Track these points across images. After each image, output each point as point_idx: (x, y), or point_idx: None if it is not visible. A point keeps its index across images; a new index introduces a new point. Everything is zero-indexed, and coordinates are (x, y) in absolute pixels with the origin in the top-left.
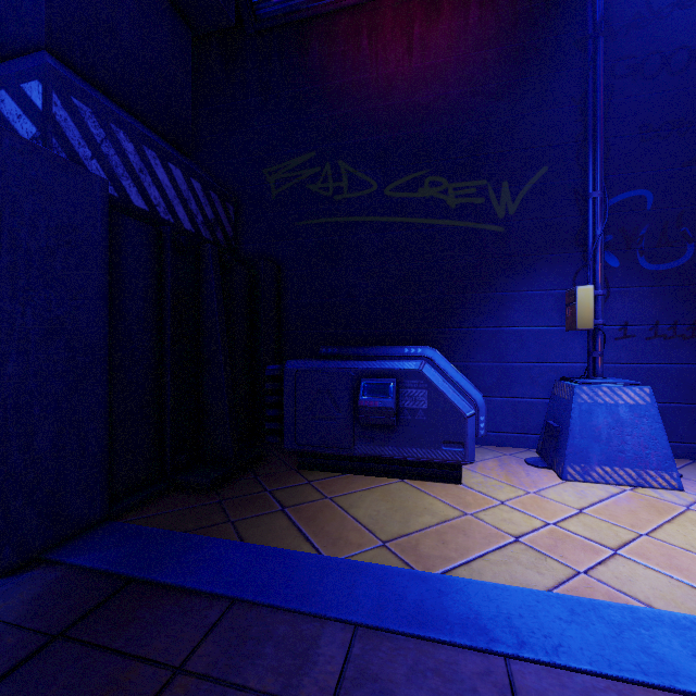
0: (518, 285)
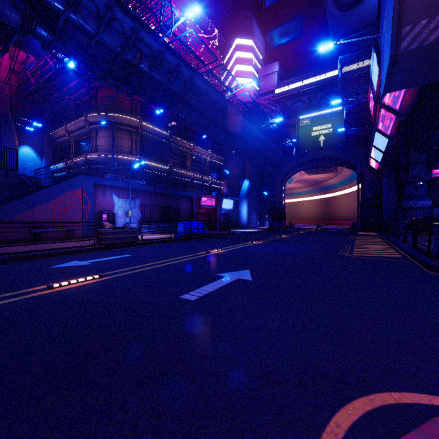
0: None
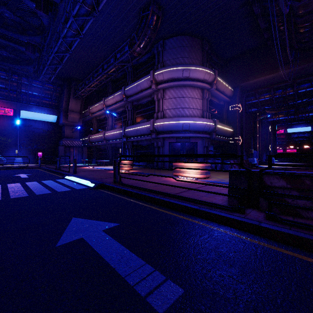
0: (11, 149)
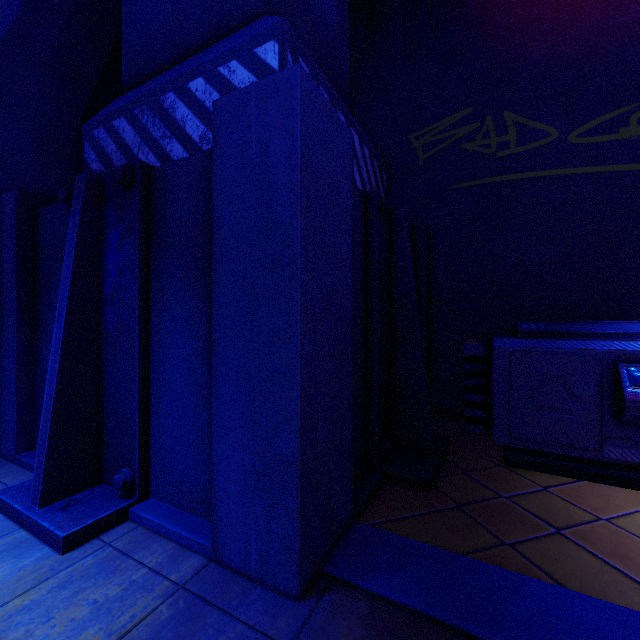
0: None
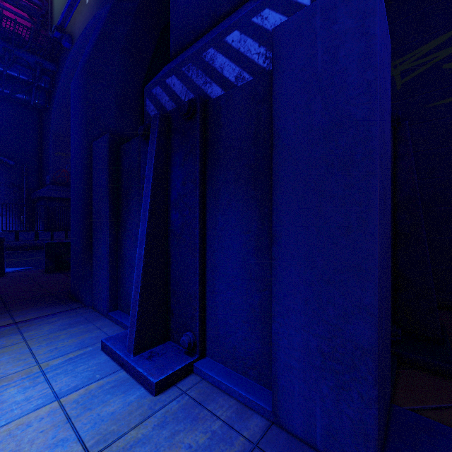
0: None
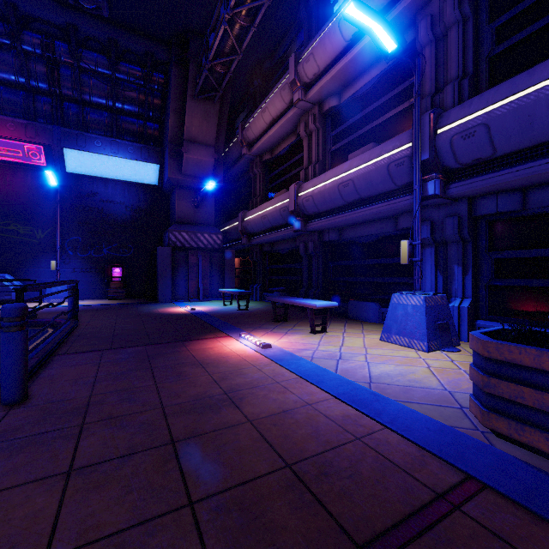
0: (44, 257)
